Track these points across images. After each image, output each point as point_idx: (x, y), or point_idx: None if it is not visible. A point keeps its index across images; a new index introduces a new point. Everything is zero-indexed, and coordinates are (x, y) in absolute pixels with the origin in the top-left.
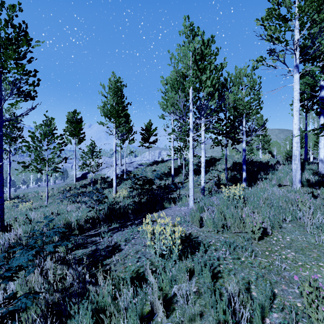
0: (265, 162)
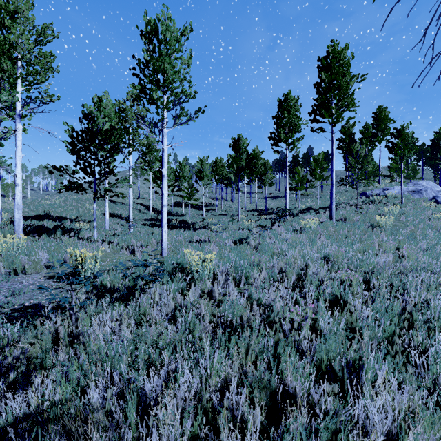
0: None
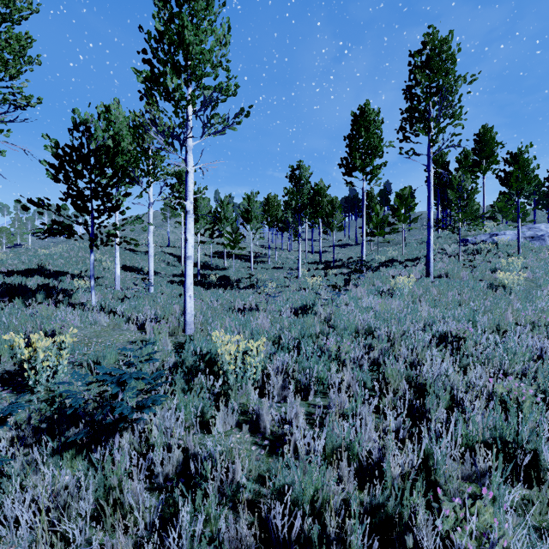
0: None
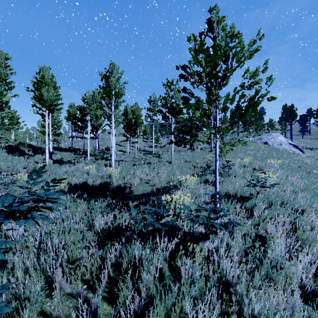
0: (67, 148)
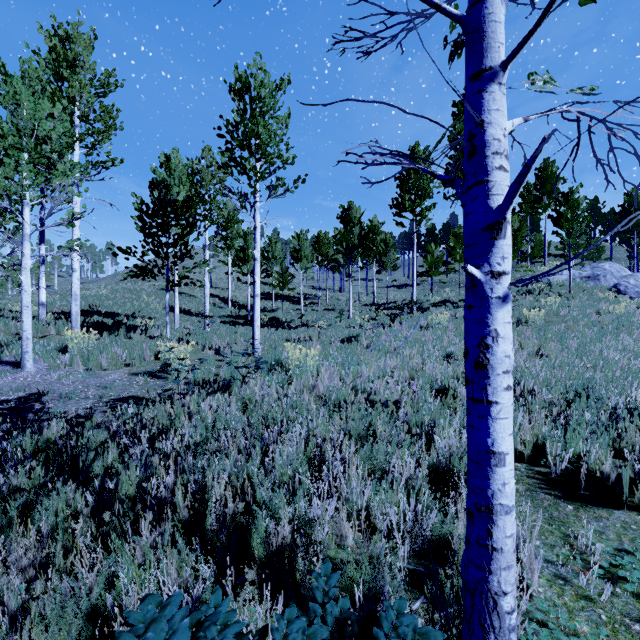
0: None
